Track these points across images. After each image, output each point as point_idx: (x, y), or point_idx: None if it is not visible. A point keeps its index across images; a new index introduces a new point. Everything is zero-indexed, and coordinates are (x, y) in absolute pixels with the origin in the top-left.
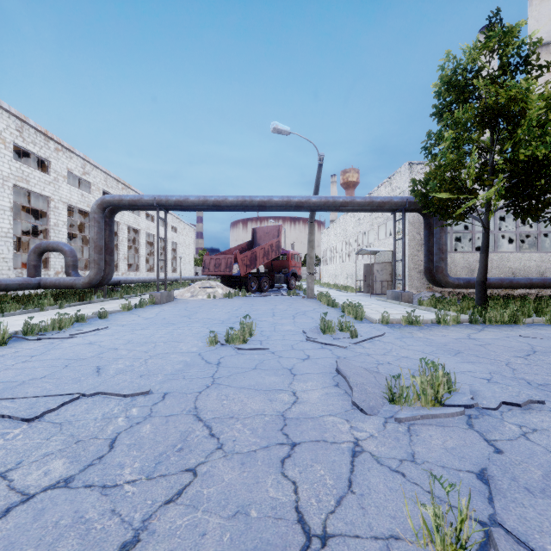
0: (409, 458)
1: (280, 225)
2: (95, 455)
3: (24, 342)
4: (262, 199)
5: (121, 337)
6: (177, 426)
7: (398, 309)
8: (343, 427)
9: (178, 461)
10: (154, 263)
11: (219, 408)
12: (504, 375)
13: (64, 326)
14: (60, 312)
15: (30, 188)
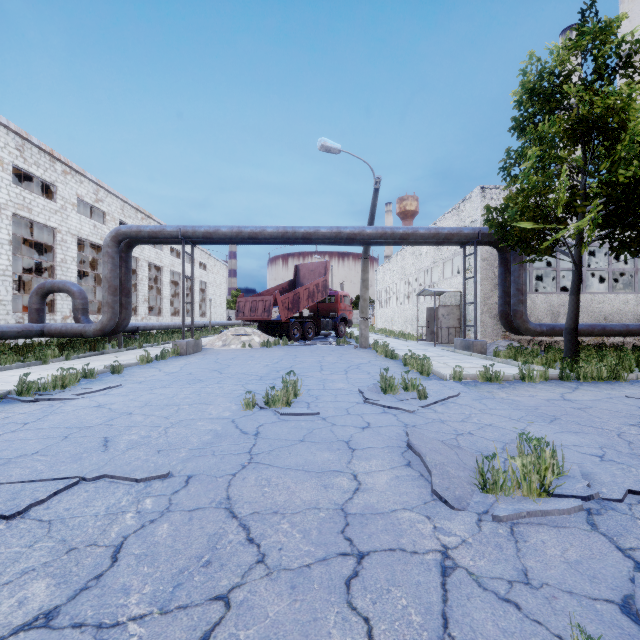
0: (521, 578)
1: (327, 261)
2: (92, 573)
3: (18, 404)
4: (307, 230)
5: (137, 398)
6: (204, 526)
7: (470, 361)
8: (424, 528)
9: (204, 583)
10: (179, 305)
11: (258, 499)
12: (620, 451)
13: (68, 384)
14: (66, 366)
15: (33, 217)
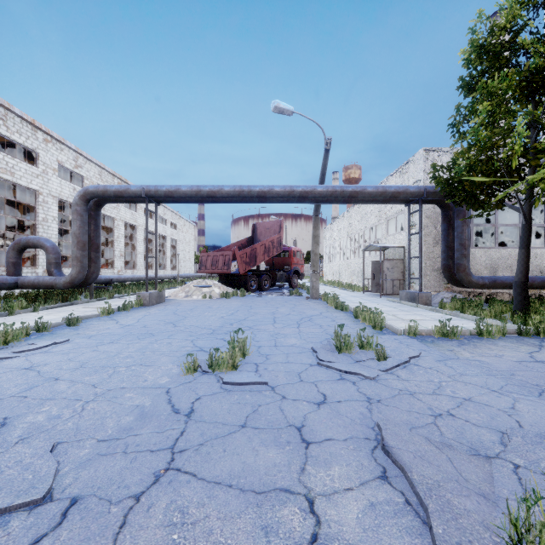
0: None
1: (281, 220)
2: None
3: None
4: (261, 189)
5: (76, 357)
6: None
7: (418, 313)
8: None
9: None
10: (152, 260)
11: None
12: None
13: (12, 339)
14: (30, 317)
15: (15, 180)
